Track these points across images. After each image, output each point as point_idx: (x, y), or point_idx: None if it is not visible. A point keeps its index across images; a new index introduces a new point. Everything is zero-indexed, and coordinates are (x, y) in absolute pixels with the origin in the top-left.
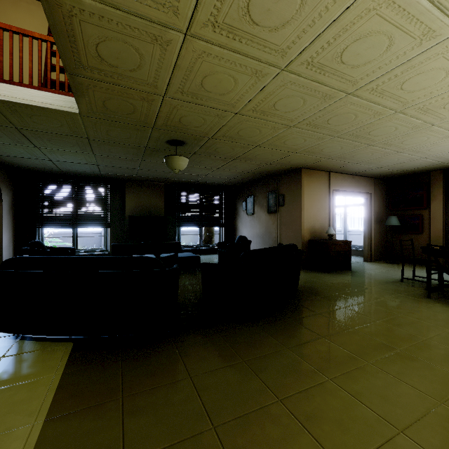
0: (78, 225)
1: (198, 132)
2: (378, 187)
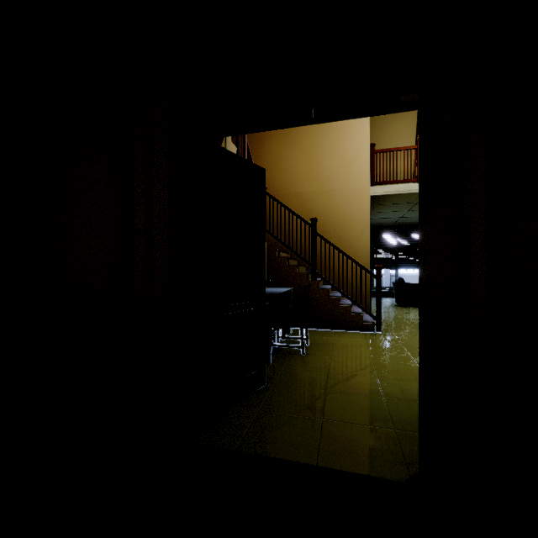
0: (399, 267)
1: None
2: None
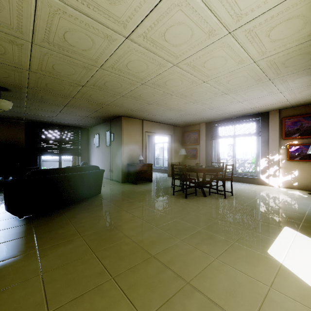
0: None
1: (11, 81)
2: (176, 131)
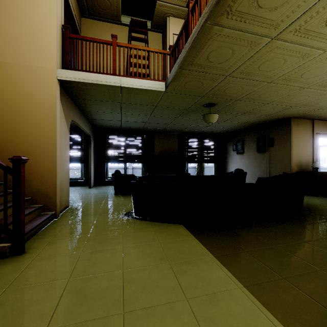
0: (127, 161)
1: (231, 97)
2: None
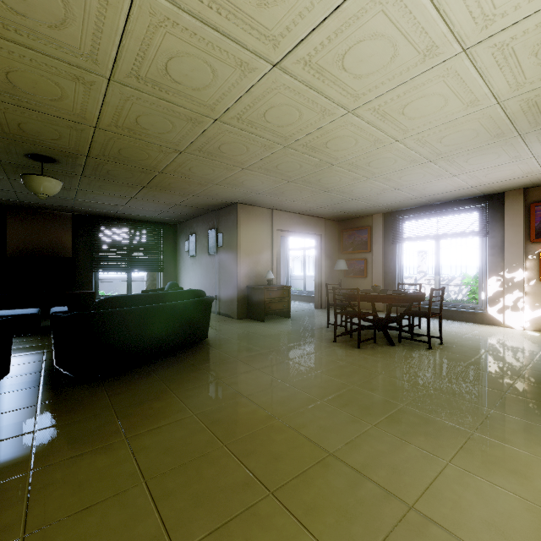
0: None
1: (62, 146)
2: (330, 229)
